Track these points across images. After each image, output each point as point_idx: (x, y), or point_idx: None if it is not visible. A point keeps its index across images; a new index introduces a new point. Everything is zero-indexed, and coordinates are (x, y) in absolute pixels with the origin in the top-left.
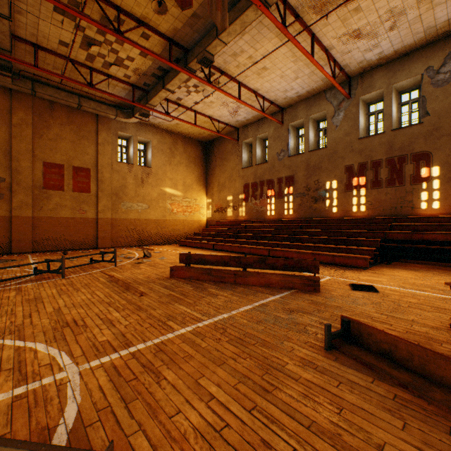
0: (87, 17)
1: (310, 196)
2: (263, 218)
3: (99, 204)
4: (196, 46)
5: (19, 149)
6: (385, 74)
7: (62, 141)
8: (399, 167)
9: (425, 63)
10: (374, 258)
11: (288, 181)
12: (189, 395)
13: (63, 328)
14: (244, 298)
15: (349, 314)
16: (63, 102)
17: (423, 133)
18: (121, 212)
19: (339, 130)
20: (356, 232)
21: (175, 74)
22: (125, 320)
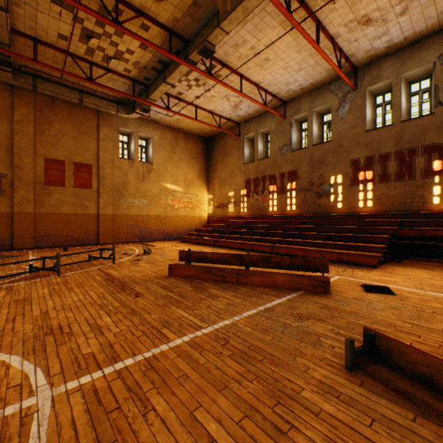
0: (84, 7)
1: (314, 191)
2: (265, 214)
3: (100, 200)
4: (197, 36)
5: (20, 145)
6: (393, 63)
7: (63, 137)
8: (409, 160)
9: (438, 50)
10: (384, 256)
11: (291, 176)
12: (182, 436)
13: (45, 336)
14: (248, 300)
15: (367, 322)
16: (64, 98)
17: (435, 124)
18: (122, 208)
19: (344, 123)
20: (364, 229)
21: (176, 66)
22: (115, 326)
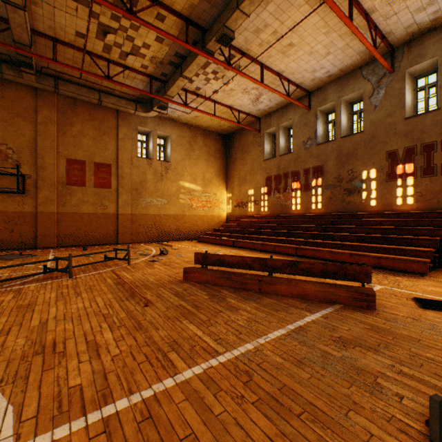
0: None
1: (342, 187)
2: (287, 213)
3: (119, 200)
4: (215, 23)
5: (44, 146)
6: (440, 38)
7: (84, 137)
8: None
9: None
10: (432, 261)
11: (316, 172)
12: None
13: (34, 356)
14: (273, 315)
15: (438, 355)
16: (84, 98)
17: None
18: (141, 207)
19: (378, 111)
20: (405, 229)
21: (193, 58)
22: (115, 346)
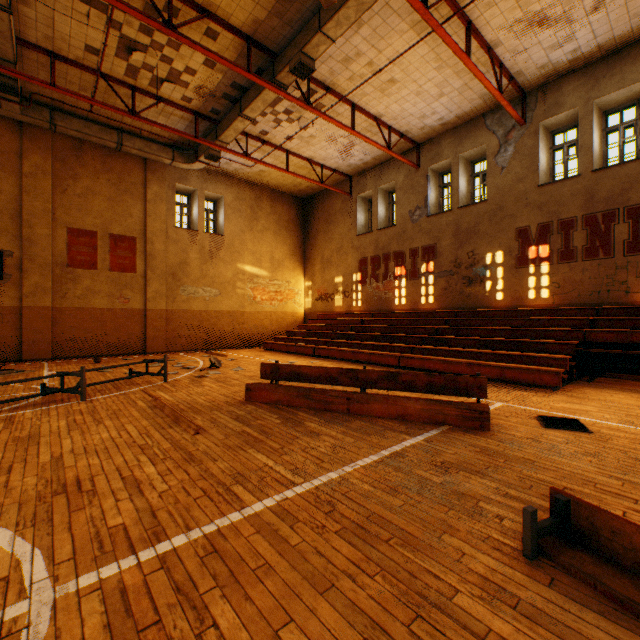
0: (122, 3)
1: (461, 275)
2: (388, 309)
3: (147, 289)
4: (288, 46)
5: (33, 209)
6: (581, 84)
7: (95, 197)
8: (605, 228)
9: None
10: (568, 371)
11: (427, 253)
12: None
13: (54, 497)
14: (365, 440)
15: (551, 476)
16: (95, 140)
17: None
18: (180, 300)
19: (506, 174)
20: (537, 331)
21: (257, 92)
22: (161, 481)
